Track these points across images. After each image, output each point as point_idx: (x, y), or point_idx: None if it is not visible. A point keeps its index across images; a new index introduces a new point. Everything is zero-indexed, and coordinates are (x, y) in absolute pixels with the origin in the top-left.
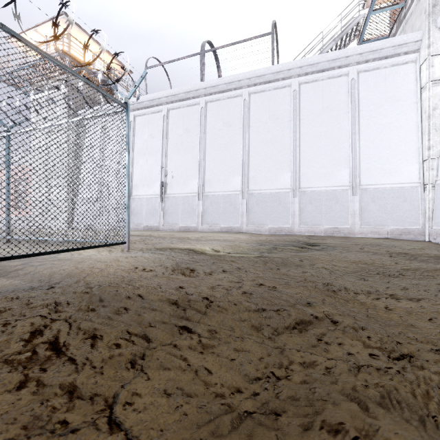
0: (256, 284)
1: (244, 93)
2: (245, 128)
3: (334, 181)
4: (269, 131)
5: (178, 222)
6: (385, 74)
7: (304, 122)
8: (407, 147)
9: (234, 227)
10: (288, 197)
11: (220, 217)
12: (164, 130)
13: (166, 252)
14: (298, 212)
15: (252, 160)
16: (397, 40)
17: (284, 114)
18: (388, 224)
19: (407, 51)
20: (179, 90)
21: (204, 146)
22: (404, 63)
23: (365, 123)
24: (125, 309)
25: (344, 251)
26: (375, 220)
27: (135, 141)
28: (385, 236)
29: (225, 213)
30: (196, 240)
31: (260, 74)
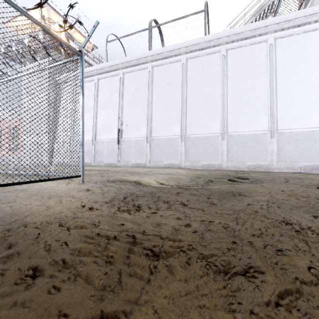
0: (205, 221)
1: (182, 59)
2: (183, 86)
3: (255, 127)
4: (203, 88)
5: (131, 160)
6: (298, 39)
7: (230, 80)
8: (317, 98)
9: (174, 164)
10: (218, 140)
11: (163, 156)
12: (120, 89)
13: (116, 185)
14: (226, 151)
15: (189, 111)
16: (309, 11)
17: (214, 74)
18: (301, 161)
19: (317, 20)
20: (131, 58)
21: (151, 100)
22: (314, 30)
23: (281, 79)
24: (34, 270)
25: (272, 183)
26: (289, 158)
27: (98, 98)
28: (298, 171)
29: (167, 153)
30: (145, 174)
31: (196, 43)
